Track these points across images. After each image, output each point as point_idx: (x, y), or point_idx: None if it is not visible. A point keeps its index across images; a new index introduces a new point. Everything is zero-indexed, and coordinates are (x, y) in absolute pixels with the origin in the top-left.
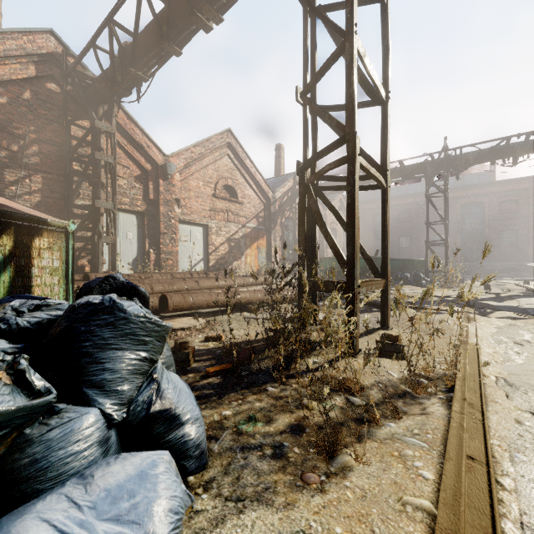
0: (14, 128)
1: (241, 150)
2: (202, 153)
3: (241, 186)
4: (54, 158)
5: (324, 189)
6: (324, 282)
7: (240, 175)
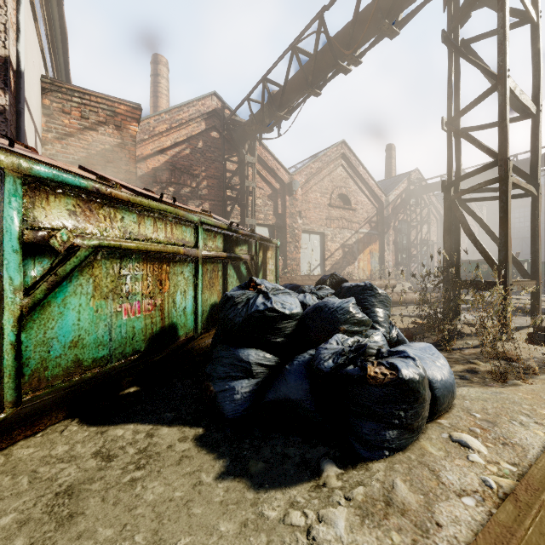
0: (193, 170)
1: (354, 159)
2: (319, 168)
3: (354, 193)
4: (216, 189)
5: (468, 201)
6: (472, 282)
7: (353, 183)
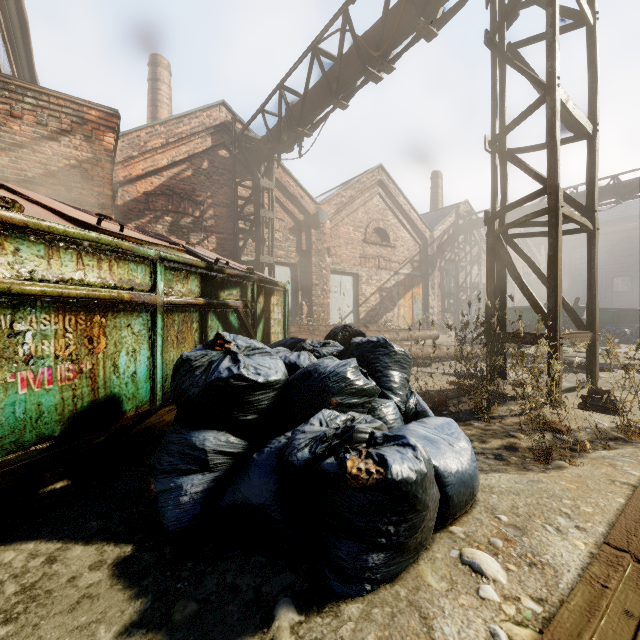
0: (196, 196)
1: (393, 187)
2: (352, 196)
3: (393, 227)
4: (225, 219)
5: (515, 237)
6: (518, 334)
7: (392, 215)
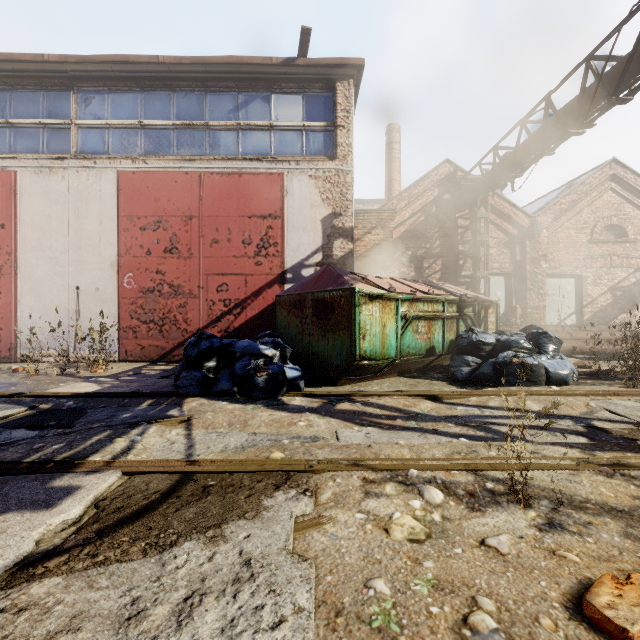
0: (427, 233)
1: (633, 176)
2: (573, 201)
3: (633, 220)
4: (448, 246)
5: None
6: None
7: (632, 207)
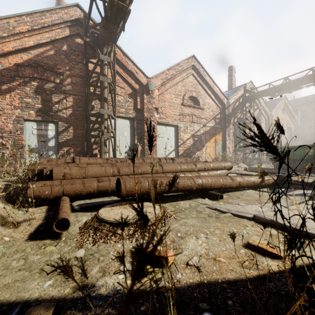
0: (57, 69)
1: (202, 70)
2: (173, 74)
3: (202, 96)
4: (79, 86)
5: None
6: None
7: (202, 88)
